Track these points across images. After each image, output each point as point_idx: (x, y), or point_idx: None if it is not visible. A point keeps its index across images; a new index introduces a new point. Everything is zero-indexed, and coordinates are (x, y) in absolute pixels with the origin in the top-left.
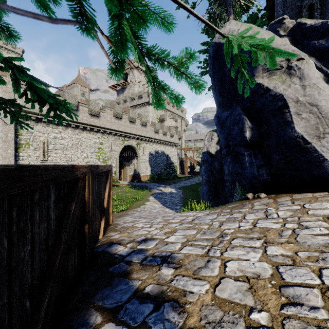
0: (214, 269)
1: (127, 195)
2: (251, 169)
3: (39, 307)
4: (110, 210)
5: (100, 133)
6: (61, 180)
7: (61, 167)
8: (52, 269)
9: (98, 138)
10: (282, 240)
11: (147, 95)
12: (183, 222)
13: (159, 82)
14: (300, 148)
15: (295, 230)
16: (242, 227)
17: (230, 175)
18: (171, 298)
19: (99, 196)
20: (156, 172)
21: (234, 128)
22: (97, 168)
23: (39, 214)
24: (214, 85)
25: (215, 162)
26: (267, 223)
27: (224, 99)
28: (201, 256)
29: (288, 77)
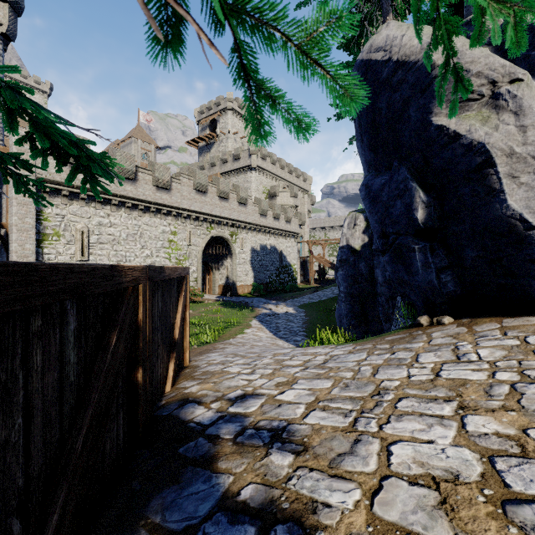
0: (368, 457)
1: (215, 317)
2: (426, 275)
3: (41, 529)
4: (186, 343)
5: (172, 216)
6: (87, 292)
7: (88, 269)
8: (70, 455)
9: (169, 225)
10: (494, 404)
11: (247, 155)
12: (309, 365)
13: (264, 81)
14: (517, 237)
15: (515, 385)
16: (414, 378)
17: (387, 285)
18: (289, 515)
19: (165, 319)
20: (262, 281)
21: (396, 205)
22: (160, 272)
23: (43, 355)
24: (360, 133)
25: (361, 264)
26: (461, 371)
27: (378, 156)
28: (342, 430)
29: (493, 112)
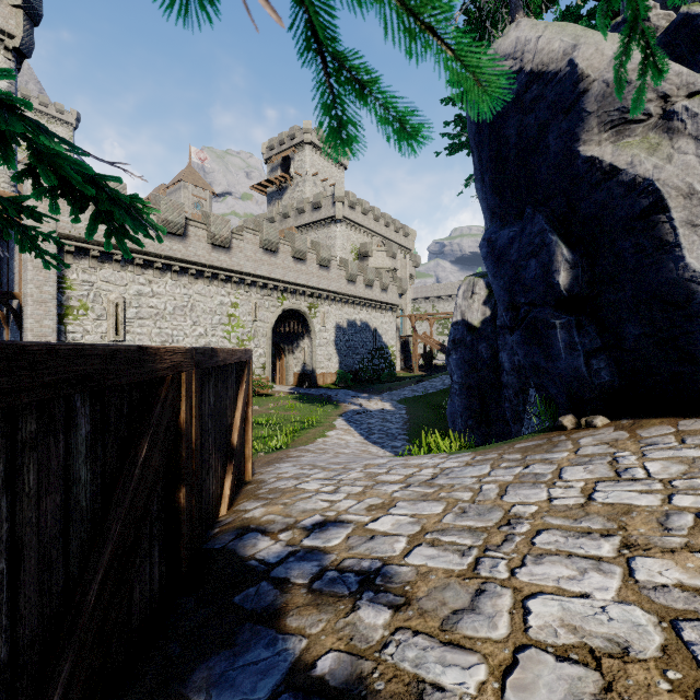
0: (497, 617)
1: (288, 416)
2: (571, 360)
3: None
4: (248, 450)
5: (232, 283)
6: (103, 384)
7: (105, 351)
8: (79, 610)
9: (229, 294)
10: (673, 541)
11: (331, 203)
12: (412, 481)
13: (343, 58)
14: (698, 307)
15: None
16: (558, 502)
17: (515, 373)
18: None
19: (220, 419)
20: (349, 367)
21: (529, 265)
22: (212, 355)
23: (40, 472)
24: (480, 171)
25: (481, 345)
26: (623, 493)
27: (505, 200)
28: (459, 576)
29: (664, 138)
